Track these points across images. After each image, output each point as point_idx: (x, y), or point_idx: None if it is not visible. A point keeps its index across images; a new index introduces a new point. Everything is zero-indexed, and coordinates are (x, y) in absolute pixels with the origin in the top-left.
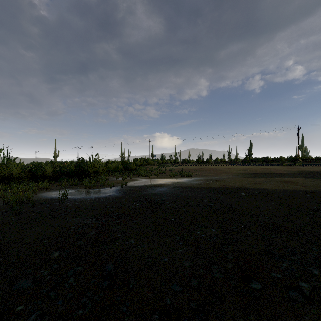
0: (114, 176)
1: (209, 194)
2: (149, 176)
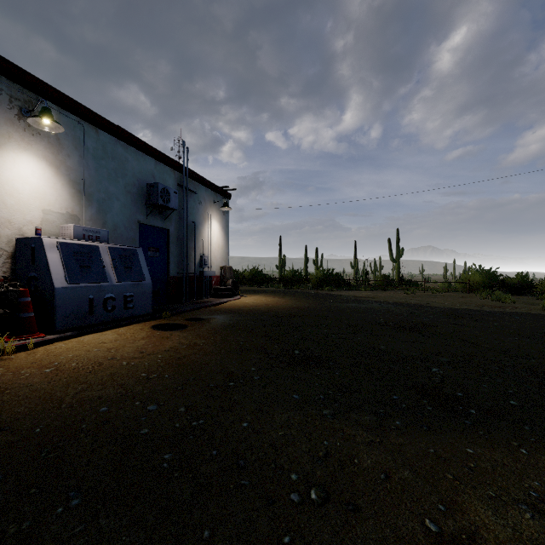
0: None
1: None
2: None
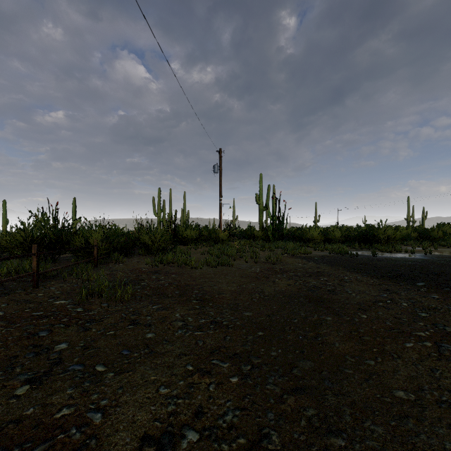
0: (405, 245)
1: None
2: None
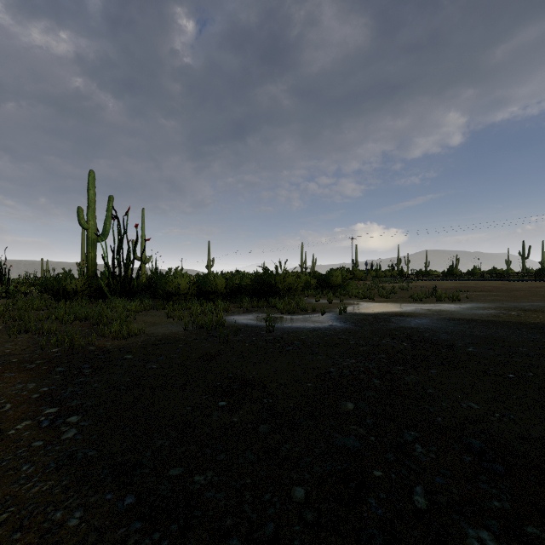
0: (306, 296)
1: (544, 337)
2: (371, 299)
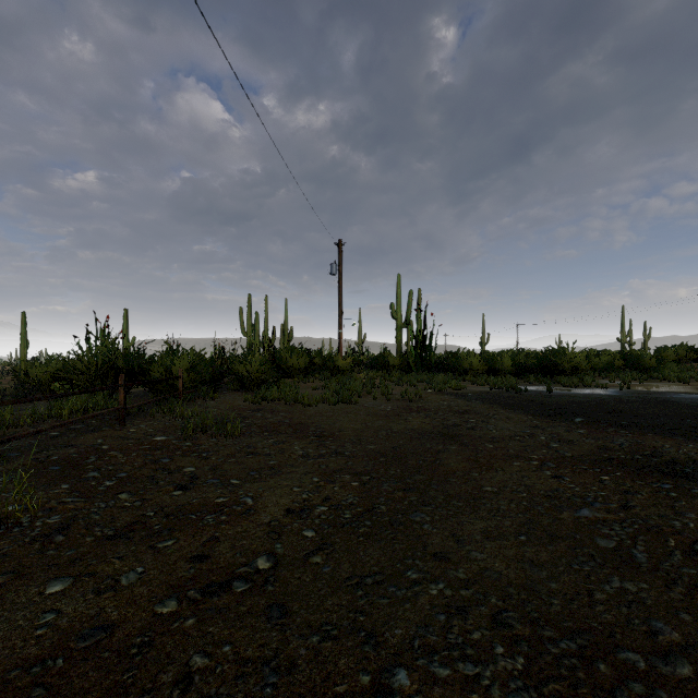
0: (604, 378)
1: None
2: (685, 382)
